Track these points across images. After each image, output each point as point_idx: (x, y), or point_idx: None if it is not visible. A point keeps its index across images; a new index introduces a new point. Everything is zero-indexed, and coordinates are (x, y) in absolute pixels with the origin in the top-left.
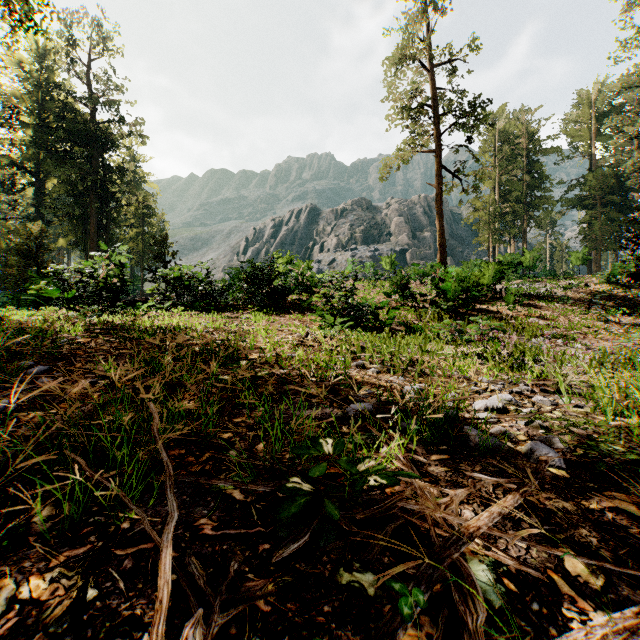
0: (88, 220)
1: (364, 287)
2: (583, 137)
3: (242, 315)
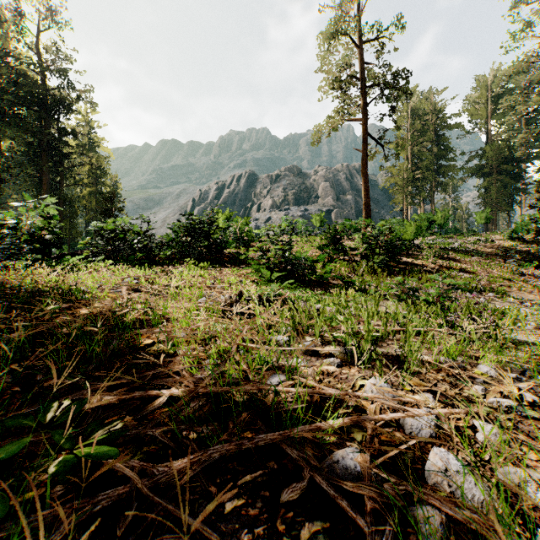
0: (42, 179)
1: (297, 242)
2: (481, 115)
3: (176, 269)
